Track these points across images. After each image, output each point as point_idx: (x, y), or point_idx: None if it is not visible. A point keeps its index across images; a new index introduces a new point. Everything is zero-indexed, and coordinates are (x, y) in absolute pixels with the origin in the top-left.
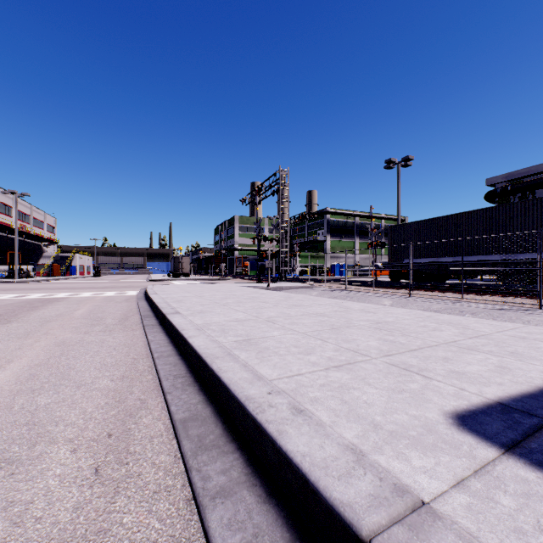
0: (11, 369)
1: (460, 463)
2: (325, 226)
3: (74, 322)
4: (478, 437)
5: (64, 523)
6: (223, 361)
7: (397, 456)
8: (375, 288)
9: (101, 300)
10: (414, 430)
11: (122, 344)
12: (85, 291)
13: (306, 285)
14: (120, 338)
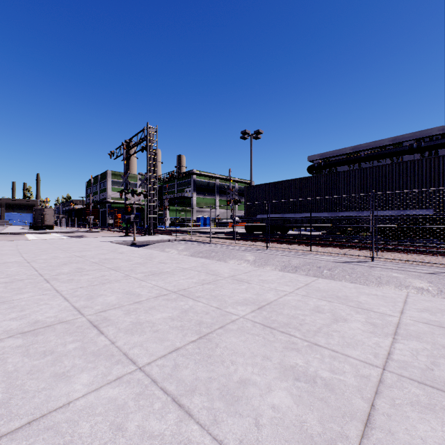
0: None
1: None
2: (192, 185)
3: None
4: None
5: None
6: None
7: None
8: (236, 240)
9: None
10: None
11: None
12: None
13: (174, 238)
14: None
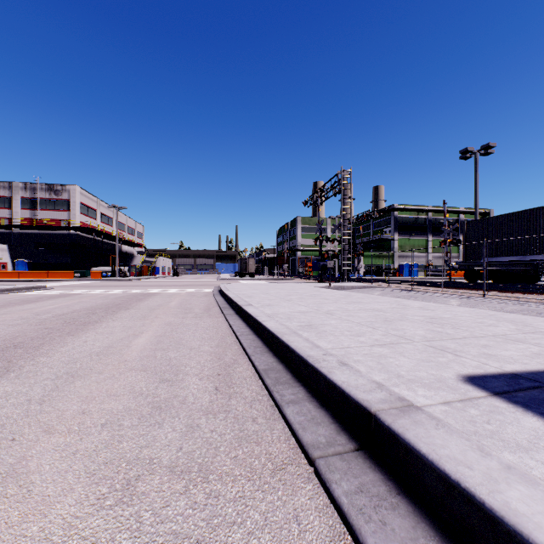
0: (145, 337)
1: (452, 396)
2: (392, 224)
3: (172, 311)
4: (476, 387)
5: (207, 406)
6: (290, 336)
7: (408, 389)
8: (445, 288)
9: (186, 295)
10: (427, 380)
11: (211, 326)
12: (171, 288)
13: (369, 285)
14: (208, 322)
